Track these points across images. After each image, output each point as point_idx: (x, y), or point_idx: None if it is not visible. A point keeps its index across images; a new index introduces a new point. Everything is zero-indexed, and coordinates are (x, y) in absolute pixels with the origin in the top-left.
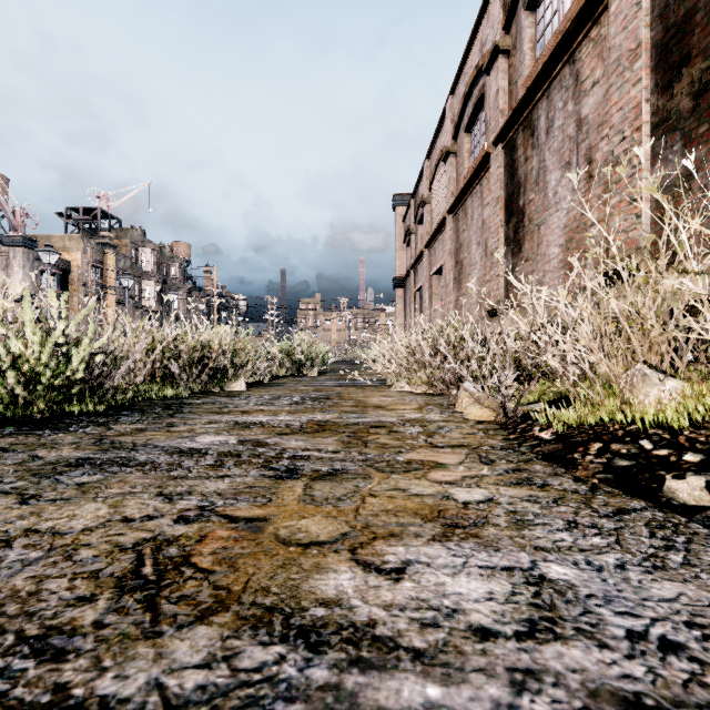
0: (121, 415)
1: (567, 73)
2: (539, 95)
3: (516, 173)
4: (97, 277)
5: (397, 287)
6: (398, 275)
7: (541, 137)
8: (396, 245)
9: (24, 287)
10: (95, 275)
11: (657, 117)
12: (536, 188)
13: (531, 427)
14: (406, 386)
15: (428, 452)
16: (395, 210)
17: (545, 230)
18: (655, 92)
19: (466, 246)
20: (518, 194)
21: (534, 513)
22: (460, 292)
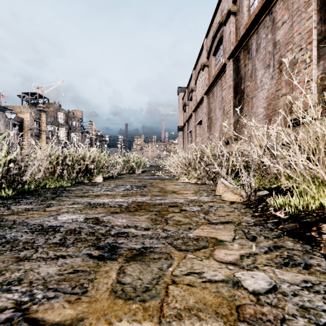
0: (24, 198)
1: (268, 19)
2: (252, 32)
3: (239, 73)
4: (37, 126)
5: (179, 131)
6: (180, 125)
7: (253, 53)
8: (179, 111)
9: (1, 130)
10: (36, 125)
11: (321, 36)
12: (250, 79)
13: (267, 207)
14: (186, 179)
15: (208, 228)
16: (178, 94)
17: (255, 100)
18: (319, 23)
19: (213, 110)
20: (241, 83)
21: (324, 310)
22: (210, 132)
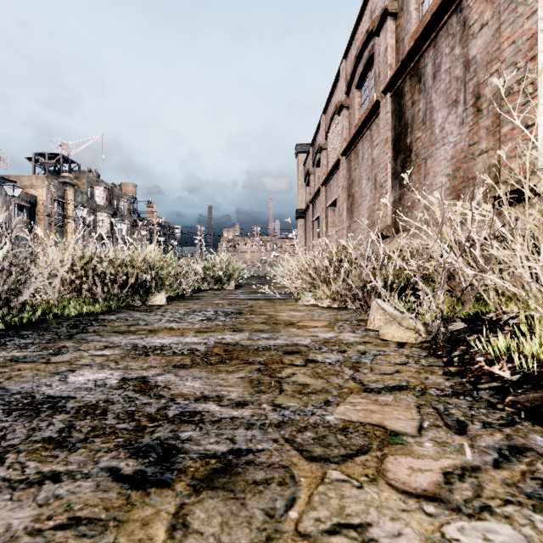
0: (16, 336)
1: (454, 21)
2: (426, 45)
3: (403, 116)
4: (59, 209)
5: (299, 218)
6: (300, 208)
7: (428, 81)
8: (298, 185)
9: None
10: (58, 207)
11: None
12: (423, 126)
13: (471, 356)
14: (312, 300)
15: (364, 402)
16: (297, 157)
17: (431, 162)
18: None
19: (357, 182)
20: (405, 134)
21: None
22: (352, 220)
